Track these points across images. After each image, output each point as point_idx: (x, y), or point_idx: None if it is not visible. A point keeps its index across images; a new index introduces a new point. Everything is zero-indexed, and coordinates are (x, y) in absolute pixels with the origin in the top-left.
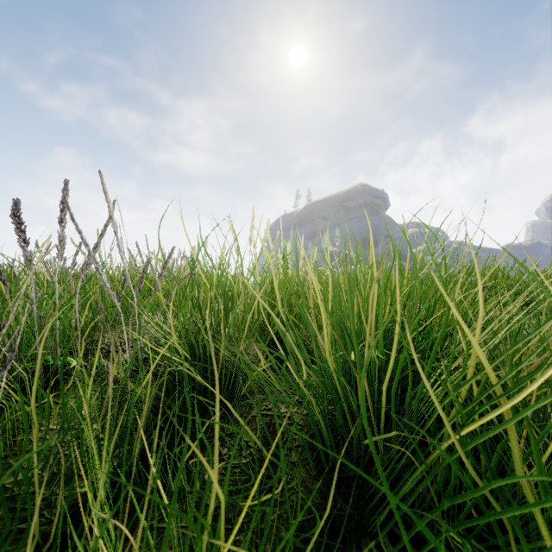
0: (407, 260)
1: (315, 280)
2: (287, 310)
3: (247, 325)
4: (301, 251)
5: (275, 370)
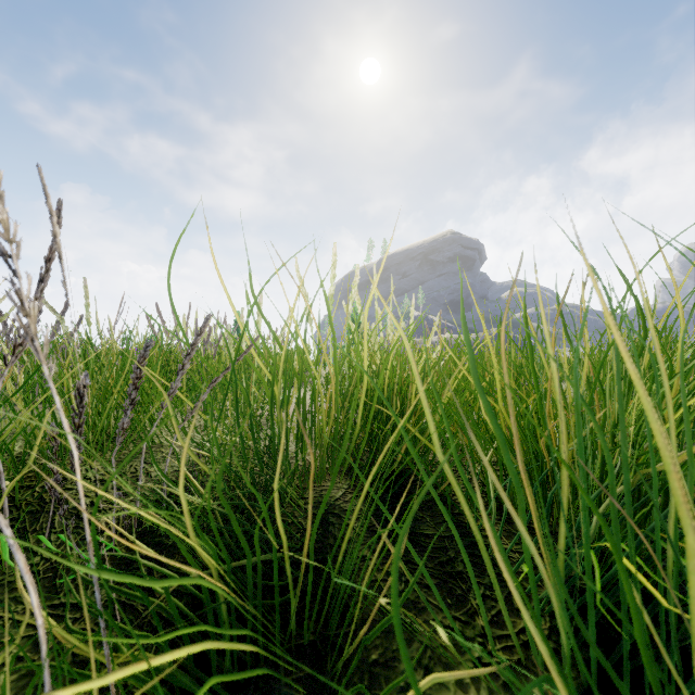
0: (679, 337)
1: (656, 420)
2: (457, 454)
3: (365, 490)
4: (411, 317)
5: (405, 557)
